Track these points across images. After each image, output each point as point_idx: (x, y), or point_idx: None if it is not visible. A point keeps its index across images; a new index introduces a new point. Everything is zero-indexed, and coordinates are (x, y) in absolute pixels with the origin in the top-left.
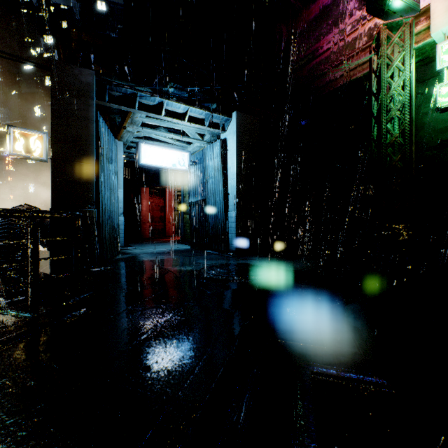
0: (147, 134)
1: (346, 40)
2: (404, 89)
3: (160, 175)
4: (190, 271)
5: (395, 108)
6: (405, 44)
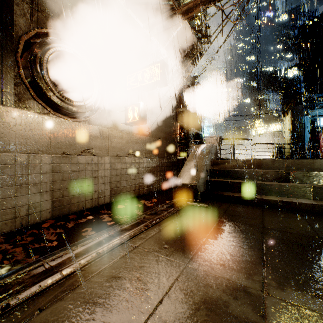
0: None
1: None
2: None
3: None
4: None
5: None
6: None
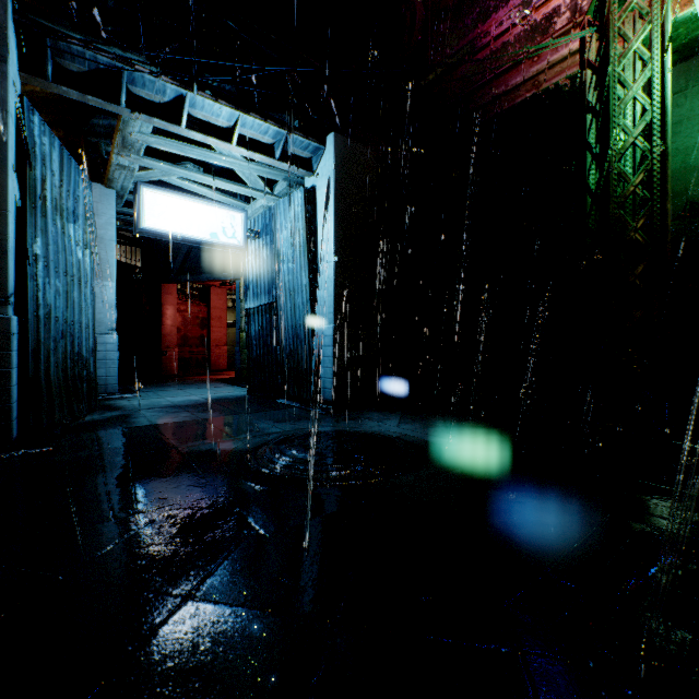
0: (162, 175)
1: (531, 18)
2: (652, 94)
3: (198, 261)
4: (231, 456)
5: (635, 131)
6: (653, 10)
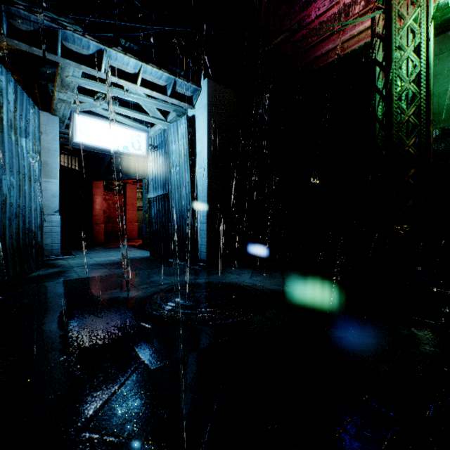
0: (90, 107)
1: (338, 6)
2: (420, 55)
3: (117, 166)
4: (132, 302)
5: (409, 79)
6: None
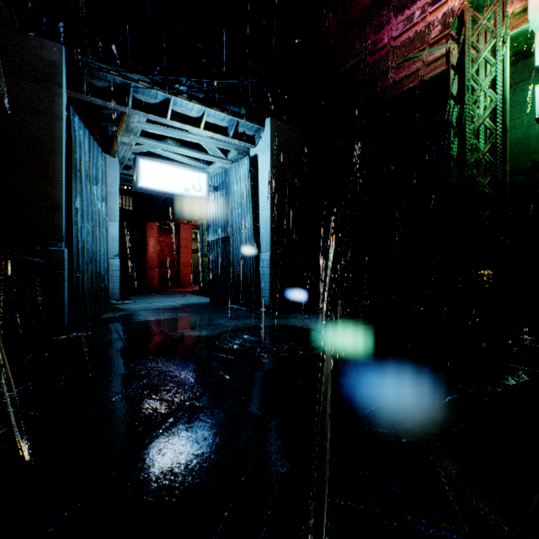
0: (150, 148)
1: (413, 30)
2: (495, 89)
3: (172, 206)
4: (204, 339)
5: (483, 115)
6: (496, 29)
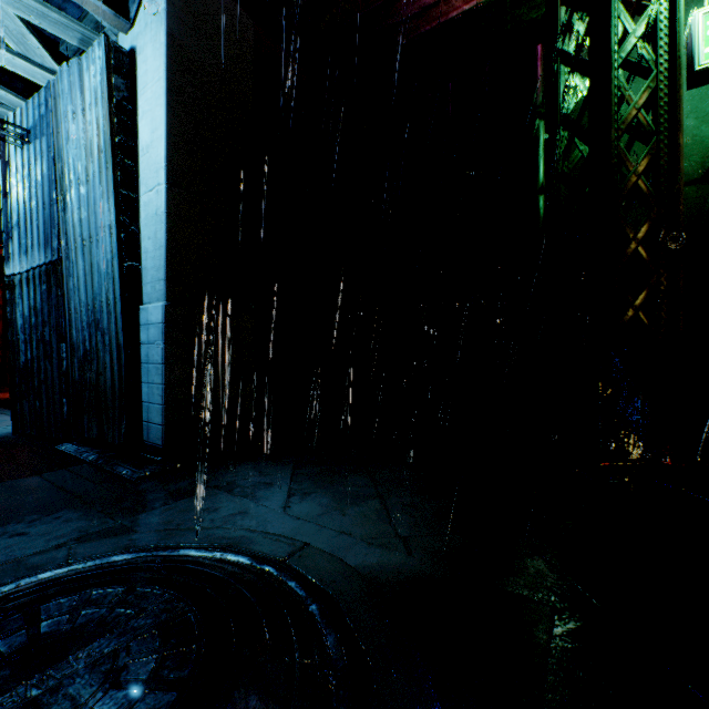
0: None
1: None
2: None
3: None
4: None
5: (638, 28)
6: None
